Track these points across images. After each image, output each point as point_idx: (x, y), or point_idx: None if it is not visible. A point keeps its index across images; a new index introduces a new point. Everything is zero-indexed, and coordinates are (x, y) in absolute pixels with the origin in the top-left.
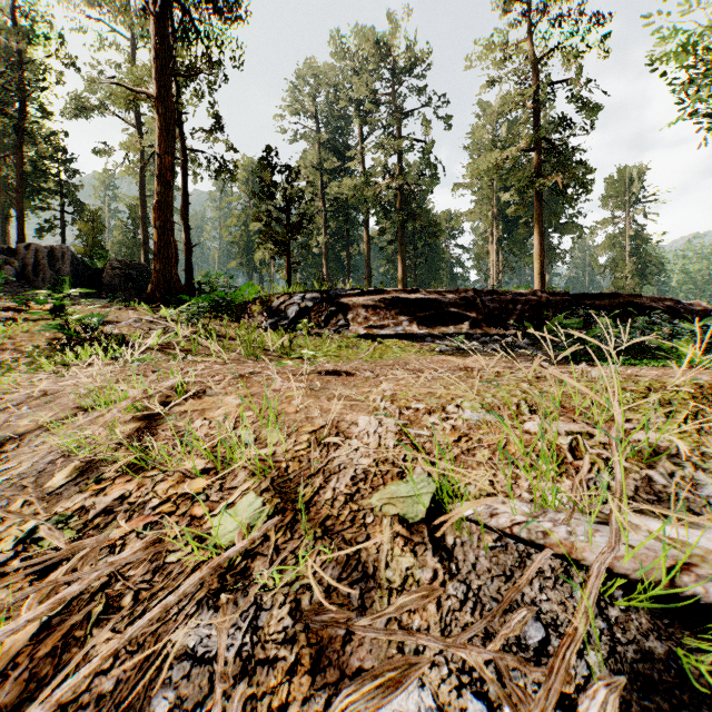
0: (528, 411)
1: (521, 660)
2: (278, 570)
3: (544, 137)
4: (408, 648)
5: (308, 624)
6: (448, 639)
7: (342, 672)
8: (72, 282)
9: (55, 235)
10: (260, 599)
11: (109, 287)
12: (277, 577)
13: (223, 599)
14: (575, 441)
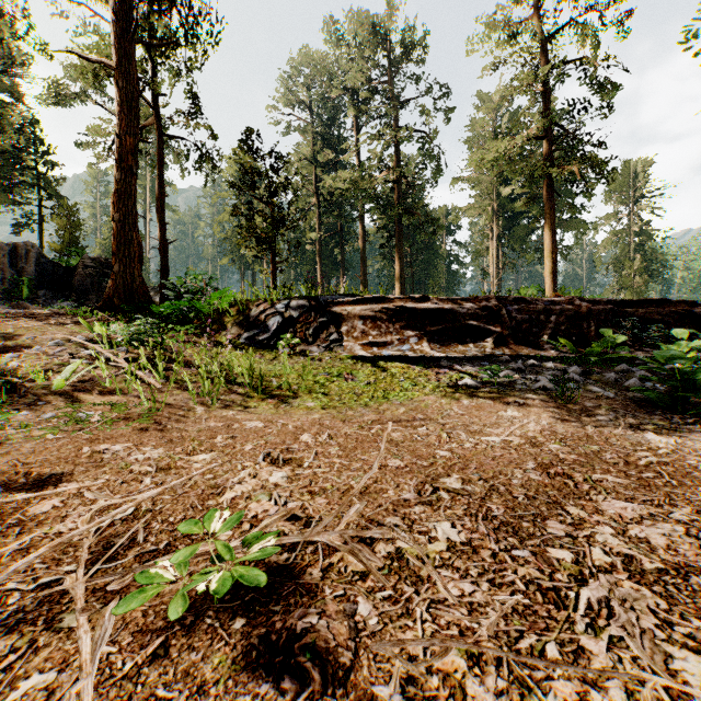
0: None
1: None
2: None
3: (557, 123)
4: None
5: None
6: None
7: None
8: (33, 283)
9: (33, 231)
10: None
11: (80, 288)
12: None
13: None
14: None
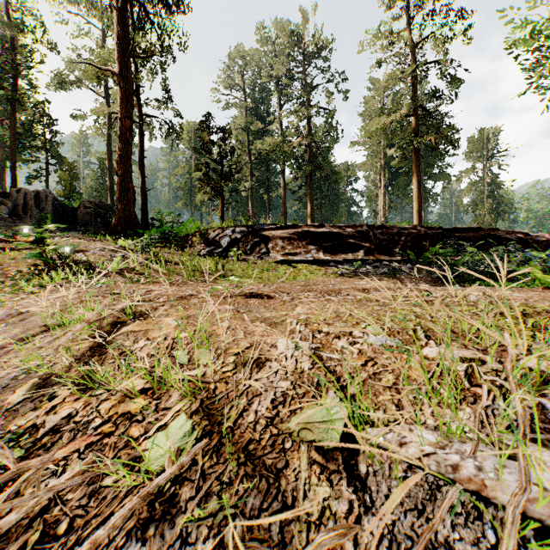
0: (424, 336)
1: None
2: (204, 497)
3: (421, 105)
4: None
5: None
6: None
7: None
8: (53, 218)
9: (40, 181)
10: (186, 530)
11: (82, 222)
12: (201, 512)
13: None
14: (471, 368)
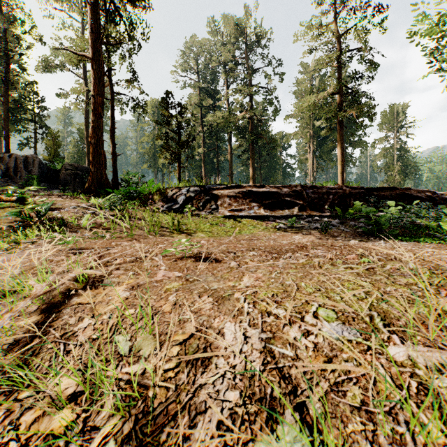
0: (383, 325)
1: None
2: None
3: (344, 85)
4: None
5: None
6: None
7: None
8: (39, 178)
9: (30, 148)
10: None
11: (63, 182)
12: None
13: None
14: None
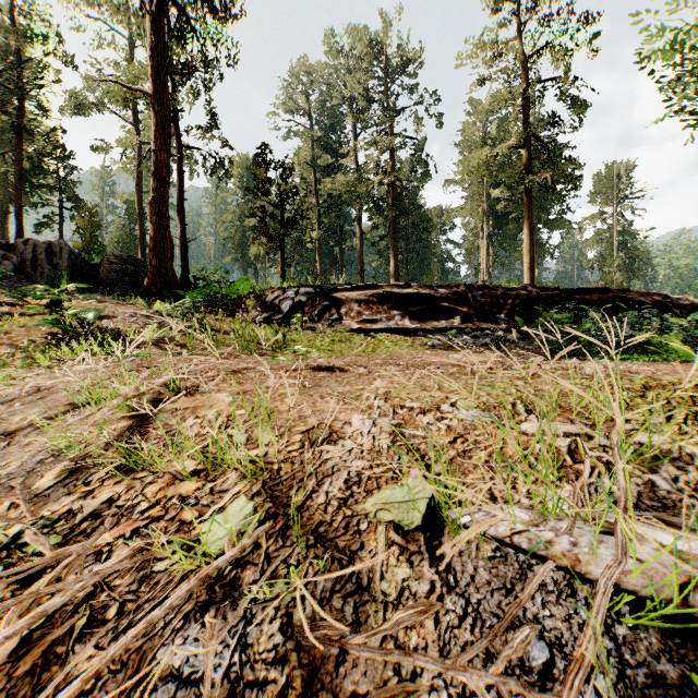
0: (525, 410)
1: (525, 684)
2: (269, 580)
3: (534, 134)
4: (405, 669)
5: (300, 641)
6: (448, 659)
7: (335, 696)
8: (70, 276)
9: (53, 230)
10: (250, 612)
11: (106, 282)
12: (267, 591)
13: (207, 623)
14: (574, 443)
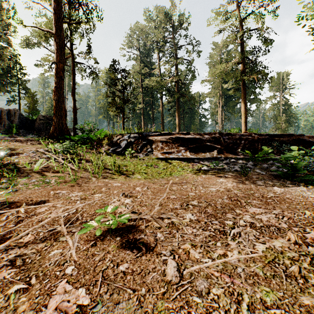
0: None
1: None
2: None
3: (247, 57)
4: None
5: None
6: None
7: None
8: (18, 126)
9: (16, 103)
10: None
11: (38, 129)
12: None
13: None
14: None
